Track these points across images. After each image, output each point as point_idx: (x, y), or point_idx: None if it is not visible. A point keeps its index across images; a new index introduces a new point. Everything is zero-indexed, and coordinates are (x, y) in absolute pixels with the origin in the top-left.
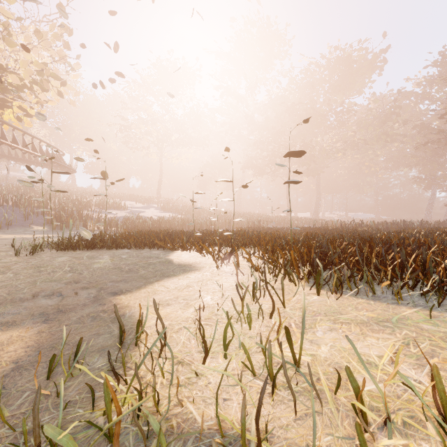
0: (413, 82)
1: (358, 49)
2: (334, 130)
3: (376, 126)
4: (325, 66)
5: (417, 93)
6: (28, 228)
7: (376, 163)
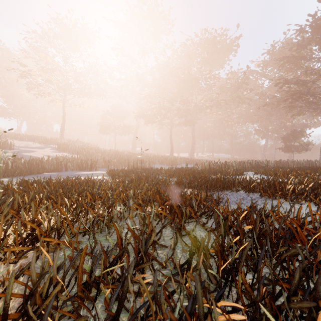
0: (255, 64)
1: (221, 35)
2: (204, 92)
3: (232, 91)
4: (198, 43)
5: (257, 71)
6: None
7: (231, 119)
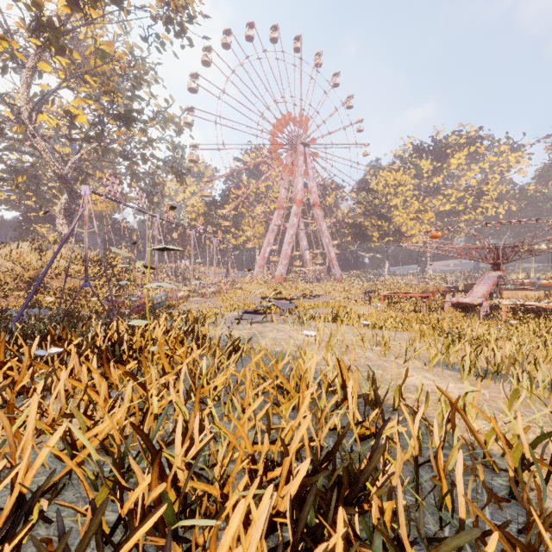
0: None
1: None
2: None
3: None
4: None
5: None
6: None
7: None
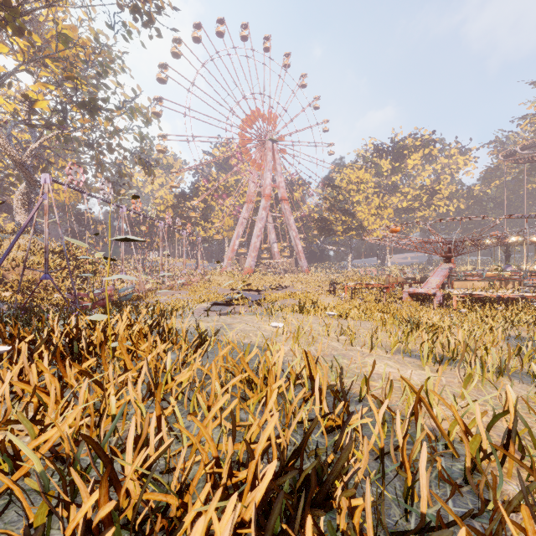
0: None
1: None
2: None
3: None
4: None
5: None
6: None
7: None
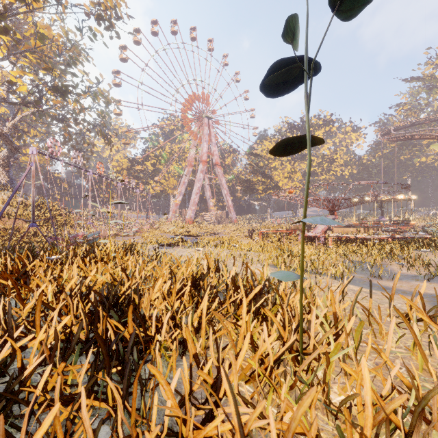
0: None
1: None
2: None
3: None
4: None
5: None
6: None
7: None
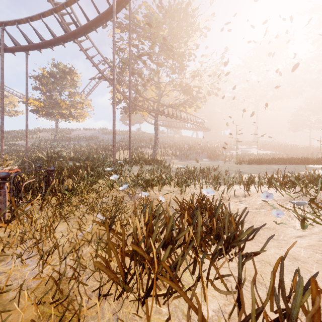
0: None
1: None
2: None
3: None
4: None
5: None
6: (201, 159)
7: None
